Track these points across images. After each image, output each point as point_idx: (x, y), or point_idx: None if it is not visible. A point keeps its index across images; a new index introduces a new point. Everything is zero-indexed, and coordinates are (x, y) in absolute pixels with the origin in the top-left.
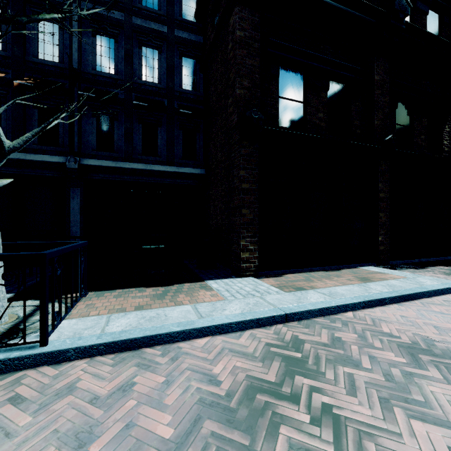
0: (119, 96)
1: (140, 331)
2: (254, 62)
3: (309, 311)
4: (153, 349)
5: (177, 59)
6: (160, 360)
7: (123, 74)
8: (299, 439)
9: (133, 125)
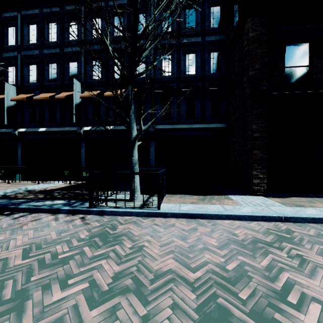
0: (173, 87)
1: (196, 211)
2: (263, 50)
3: (303, 217)
4: (203, 220)
5: (207, 55)
6: (207, 224)
7: (176, 74)
8: (278, 259)
9: (181, 102)
